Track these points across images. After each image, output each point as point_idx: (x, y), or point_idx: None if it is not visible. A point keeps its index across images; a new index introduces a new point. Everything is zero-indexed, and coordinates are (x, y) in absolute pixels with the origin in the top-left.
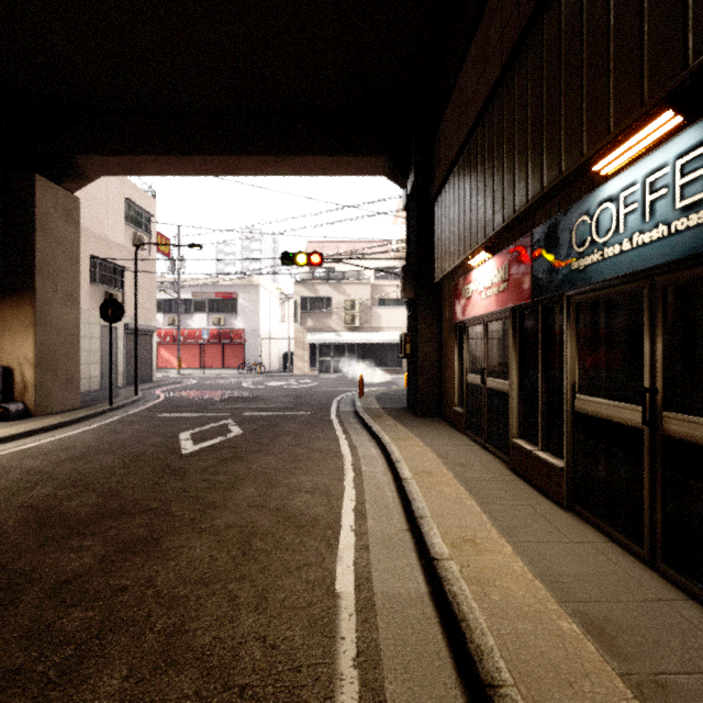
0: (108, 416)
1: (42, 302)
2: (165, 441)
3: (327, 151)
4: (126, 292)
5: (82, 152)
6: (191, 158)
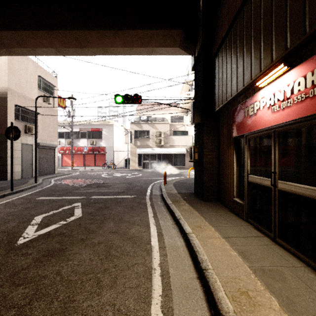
0: (3, 199)
1: None
2: (17, 225)
3: (144, 26)
4: (39, 126)
5: None
6: (55, 32)
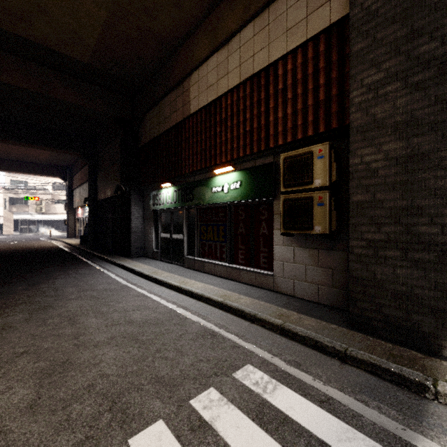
0: None
1: None
2: None
3: (42, 174)
4: None
5: None
6: None
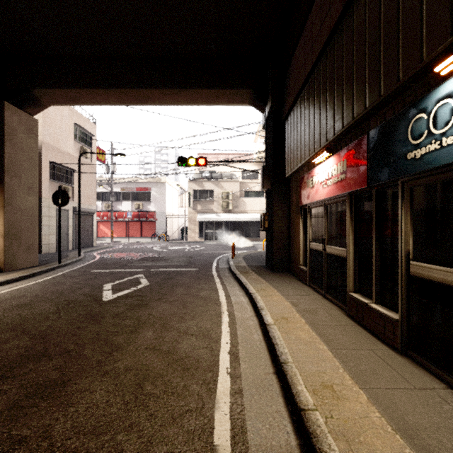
0: (56, 272)
1: (9, 192)
2: (92, 290)
3: (210, 85)
4: (75, 186)
5: (38, 86)
6: (114, 91)
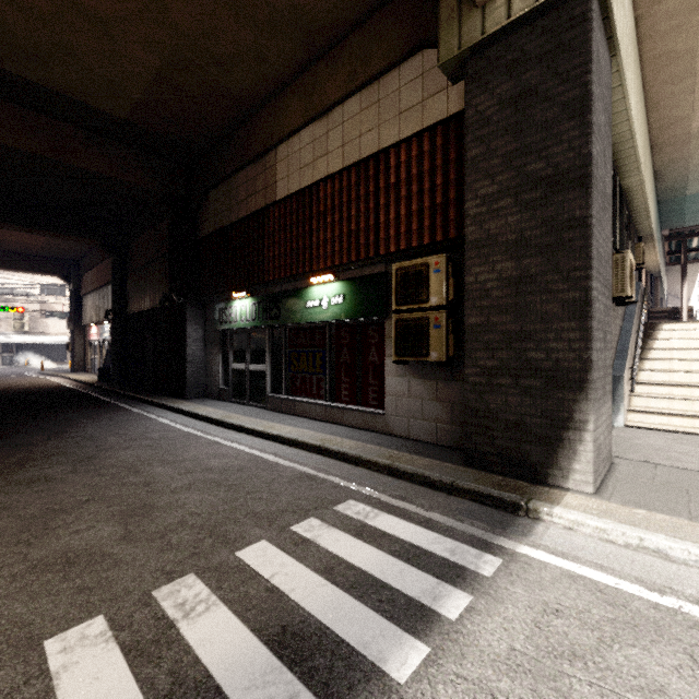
0: None
1: None
2: None
3: (30, 270)
4: None
5: None
6: None
